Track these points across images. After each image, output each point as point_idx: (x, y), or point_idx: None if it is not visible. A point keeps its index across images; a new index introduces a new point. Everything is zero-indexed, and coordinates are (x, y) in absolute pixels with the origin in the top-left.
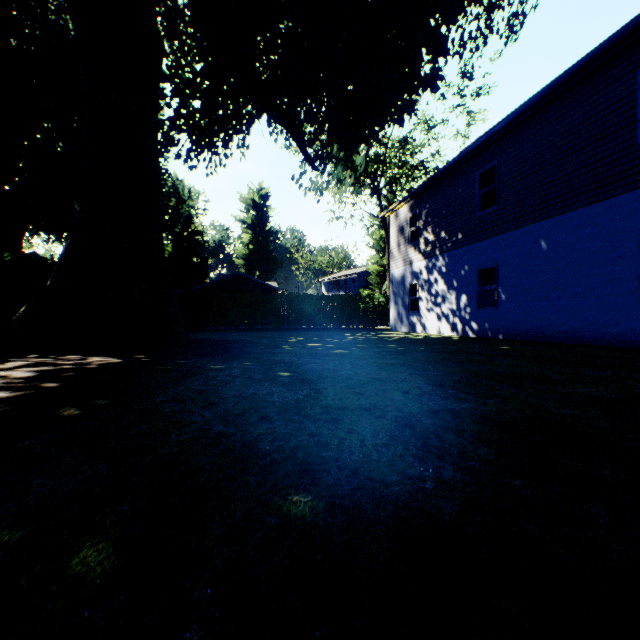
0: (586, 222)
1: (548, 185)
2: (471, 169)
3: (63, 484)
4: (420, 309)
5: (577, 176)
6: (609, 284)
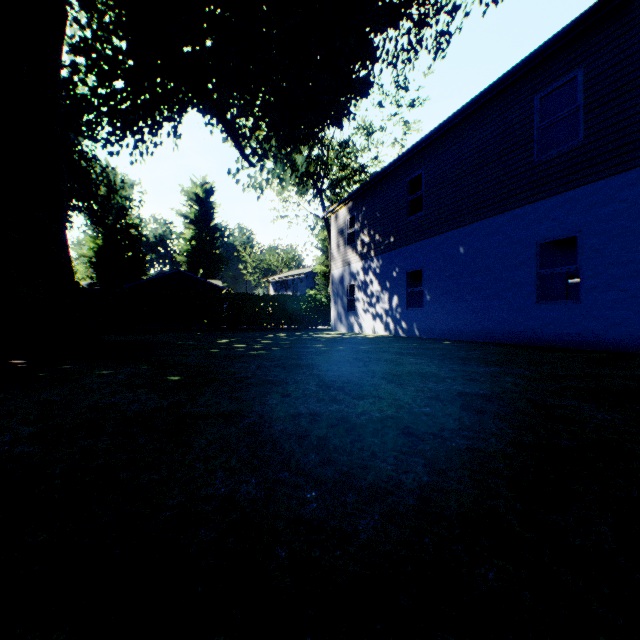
0: (495, 230)
1: (465, 194)
2: (402, 175)
3: None
4: (357, 309)
5: (488, 187)
6: (513, 287)
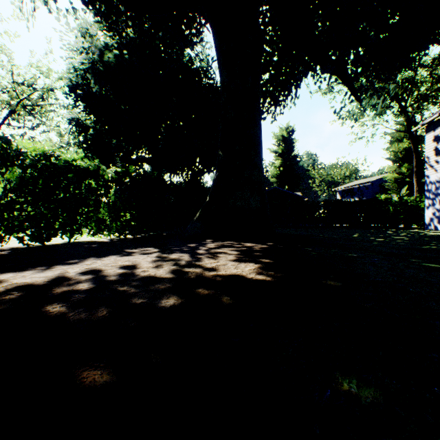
0: None
1: None
2: None
3: None
4: None
5: None
6: None
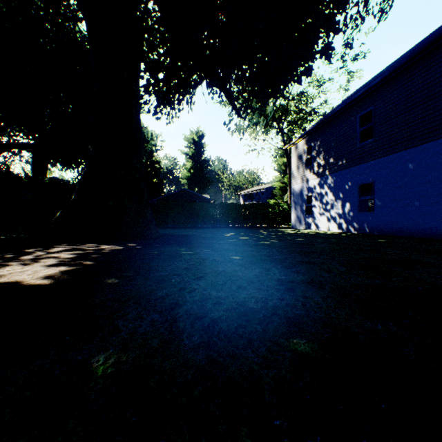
0: None
1: (414, 122)
2: (353, 113)
3: (138, 326)
4: (314, 213)
5: (437, 115)
6: None
